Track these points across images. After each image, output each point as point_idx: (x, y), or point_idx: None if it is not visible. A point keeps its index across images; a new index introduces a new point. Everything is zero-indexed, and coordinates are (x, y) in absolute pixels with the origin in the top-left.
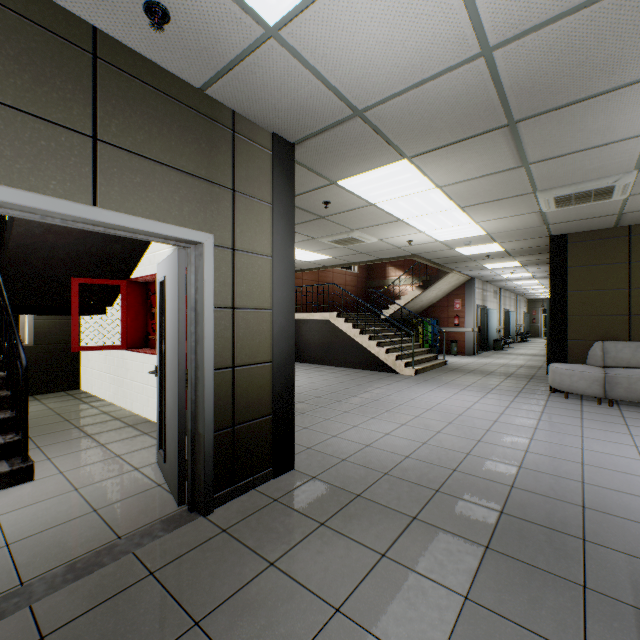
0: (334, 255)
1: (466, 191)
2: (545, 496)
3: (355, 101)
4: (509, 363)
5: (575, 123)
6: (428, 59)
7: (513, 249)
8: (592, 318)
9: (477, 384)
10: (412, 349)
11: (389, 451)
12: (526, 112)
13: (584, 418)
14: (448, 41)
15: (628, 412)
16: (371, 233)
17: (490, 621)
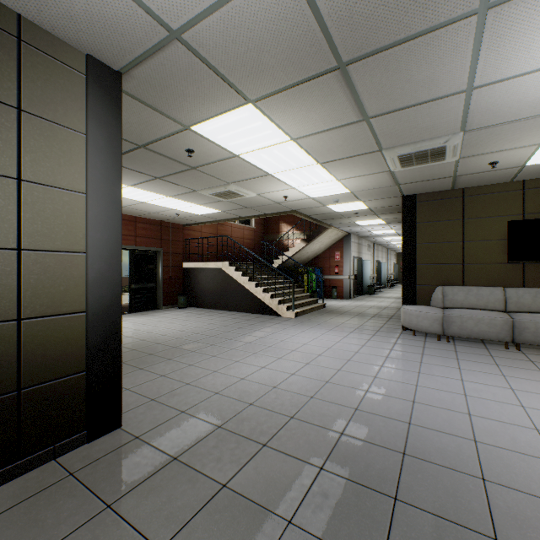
0: (222, 209)
1: (320, 145)
2: (371, 443)
3: (164, 16)
4: (377, 305)
5: (402, 71)
6: None
7: (376, 207)
8: (435, 266)
9: (345, 324)
10: (292, 294)
11: (235, 398)
12: (352, 52)
13: (424, 354)
14: None
15: (460, 347)
16: (247, 187)
17: None
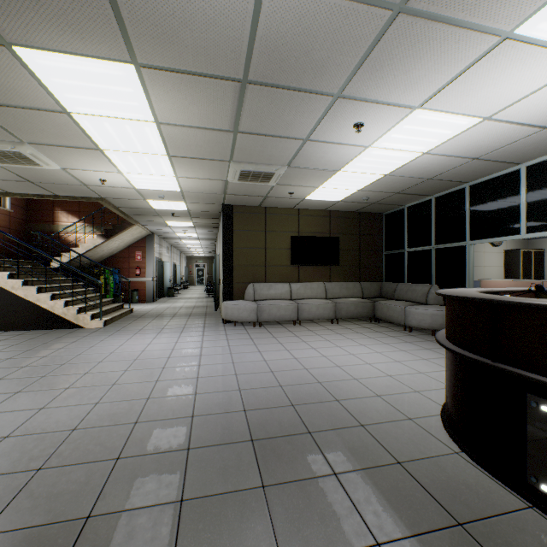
0: None
1: (182, 139)
2: (270, 408)
3: None
4: (185, 305)
5: (280, 108)
6: None
7: (195, 211)
8: (247, 267)
9: (170, 326)
10: (100, 299)
11: (110, 425)
12: (259, 76)
13: (253, 338)
14: None
15: (270, 329)
16: (53, 155)
17: None
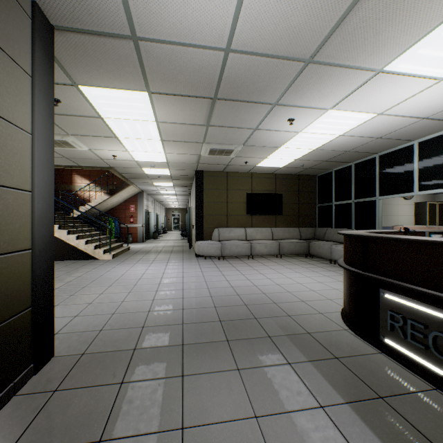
0: None
1: (171, 130)
2: (231, 306)
3: (138, 27)
4: (167, 245)
5: (237, 112)
6: (200, 32)
7: (175, 175)
8: (214, 216)
9: (158, 259)
10: (110, 239)
11: (134, 312)
12: (224, 96)
13: (218, 267)
14: (215, 30)
15: (231, 261)
16: (85, 142)
17: (255, 372)
